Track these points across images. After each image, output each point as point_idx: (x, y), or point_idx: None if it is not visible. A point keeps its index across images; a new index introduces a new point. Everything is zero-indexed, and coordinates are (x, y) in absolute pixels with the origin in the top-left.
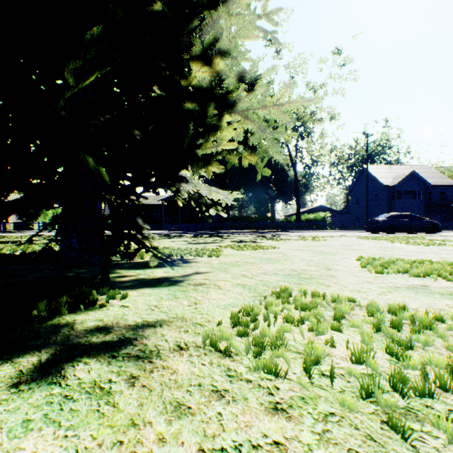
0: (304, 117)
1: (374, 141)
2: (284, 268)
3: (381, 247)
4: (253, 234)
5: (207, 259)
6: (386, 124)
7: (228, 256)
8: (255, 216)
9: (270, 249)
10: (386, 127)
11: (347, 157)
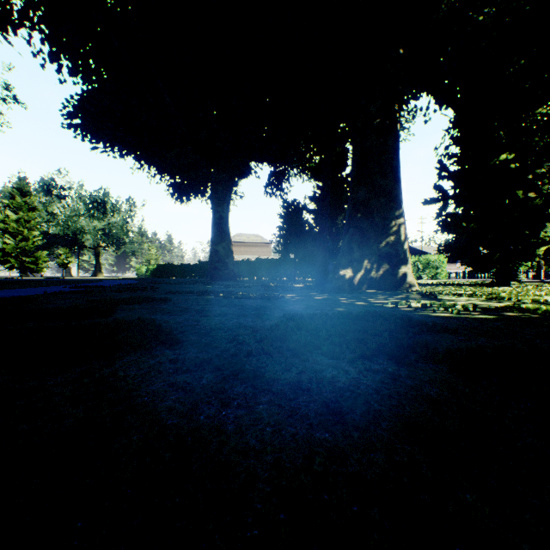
0: None
1: None
2: None
3: None
4: None
5: None
6: None
7: None
8: None
9: None
10: None
11: None
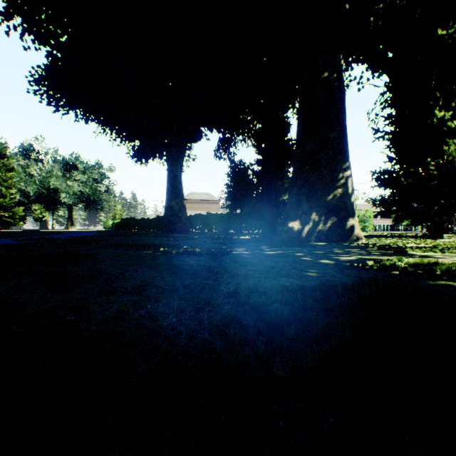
0: None
1: None
2: None
3: None
4: None
5: None
6: None
7: None
8: None
9: None
10: None
11: None
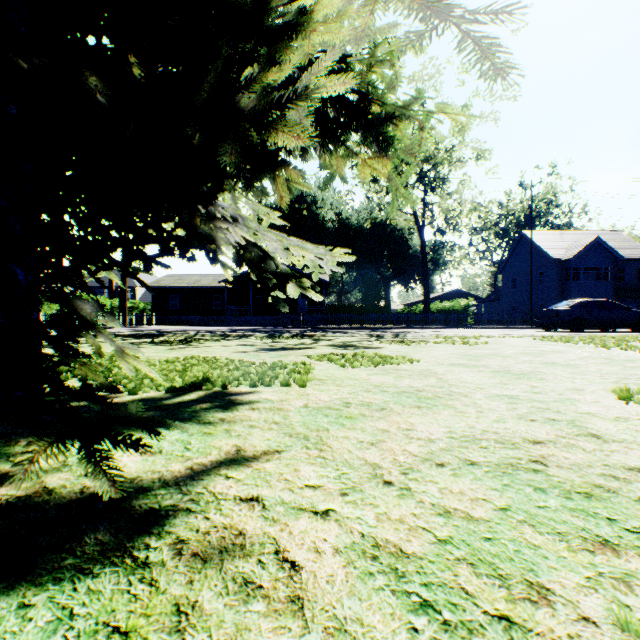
0: (436, 158)
1: (536, 196)
2: (475, 432)
3: (605, 358)
4: (362, 333)
5: (279, 393)
6: (553, 171)
7: (324, 384)
8: (362, 306)
9: (403, 364)
10: (554, 174)
11: (496, 219)
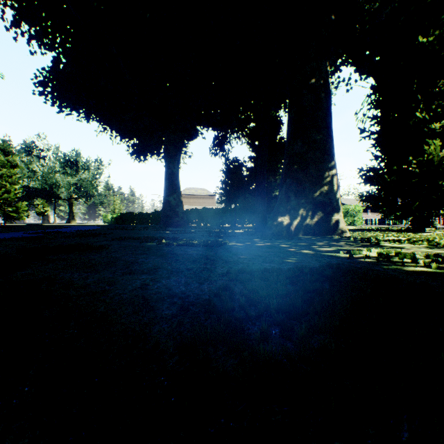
0: None
1: None
2: None
3: None
4: None
5: None
6: None
7: None
8: None
9: None
10: None
11: None
